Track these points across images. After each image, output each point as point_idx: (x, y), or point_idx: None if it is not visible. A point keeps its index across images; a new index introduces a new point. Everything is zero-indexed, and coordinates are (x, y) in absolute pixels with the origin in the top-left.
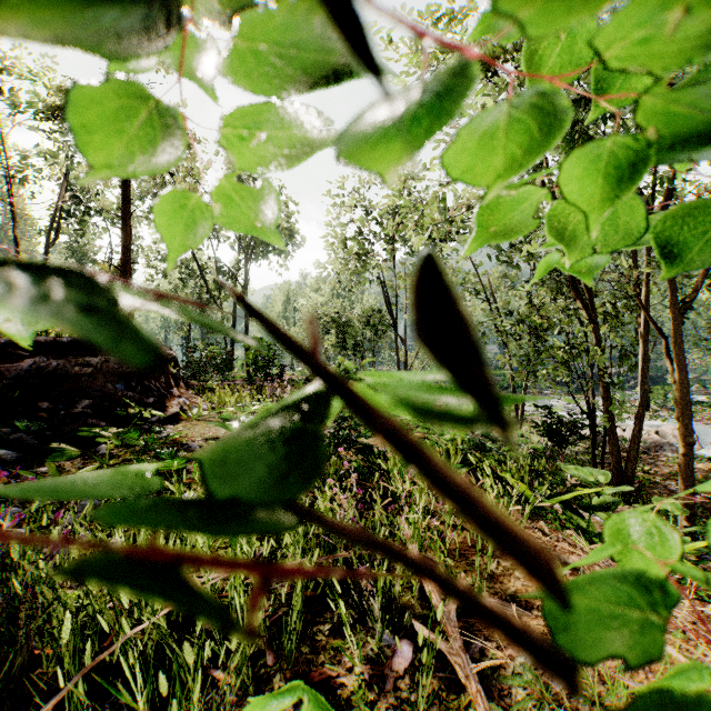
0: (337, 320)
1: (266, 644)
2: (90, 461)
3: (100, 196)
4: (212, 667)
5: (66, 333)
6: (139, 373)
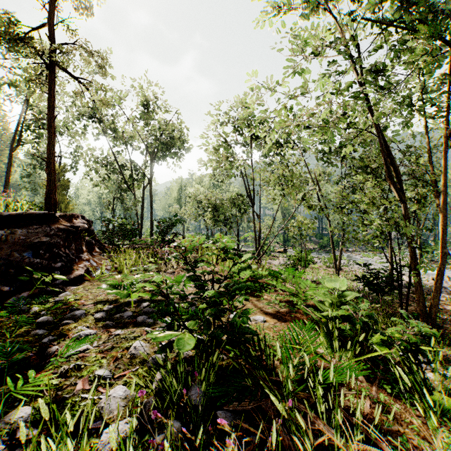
0: (213, 202)
1: None
2: None
3: None
4: None
5: None
6: (48, 243)
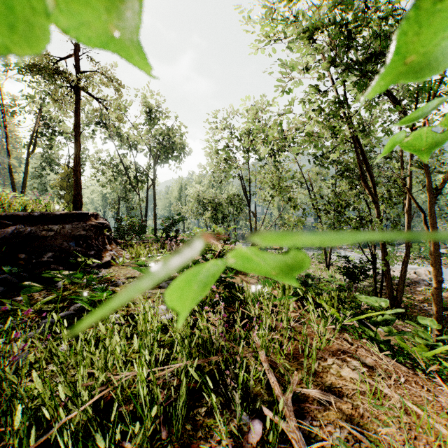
0: (212, 201)
1: (161, 423)
2: (51, 292)
3: (62, 122)
4: (124, 439)
5: (38, 210)
6: (84, 235)
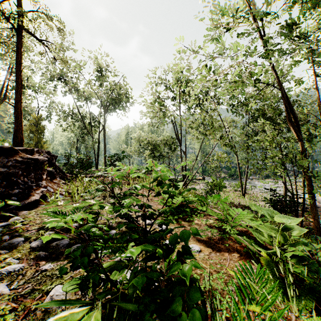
0: (150, 142)
1: None
2: None
3: (29, 78)
4: None
5: None
6: (6, 172)
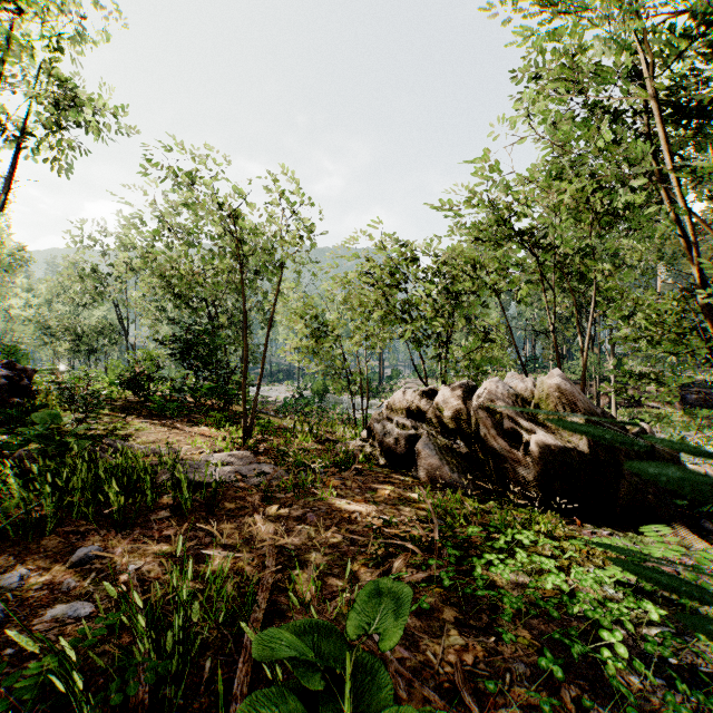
0: (72, 329)
1: None
2: None
3: None
4: None
5: None
6: None
